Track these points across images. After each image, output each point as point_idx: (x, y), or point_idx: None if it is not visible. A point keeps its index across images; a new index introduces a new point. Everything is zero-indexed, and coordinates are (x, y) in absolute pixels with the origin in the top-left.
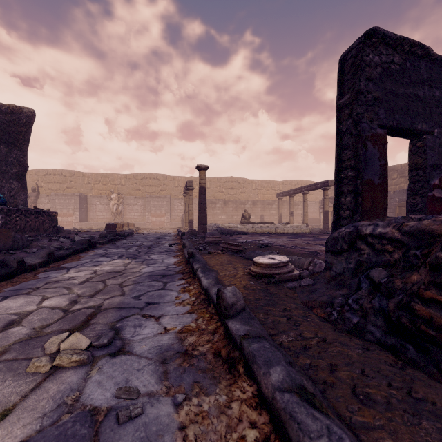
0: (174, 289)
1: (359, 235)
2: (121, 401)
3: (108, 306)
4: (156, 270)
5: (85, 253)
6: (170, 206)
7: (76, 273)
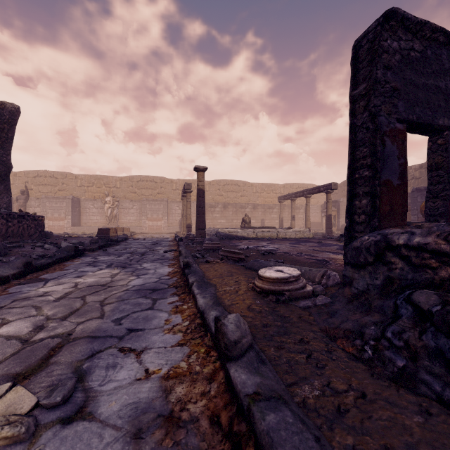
0: (164, 308)
1: (389, 245)
2: None
3: (80, 334)
4: (146, 282)
5: (70, 262)
6: (167, 209)
7: (53, 287)
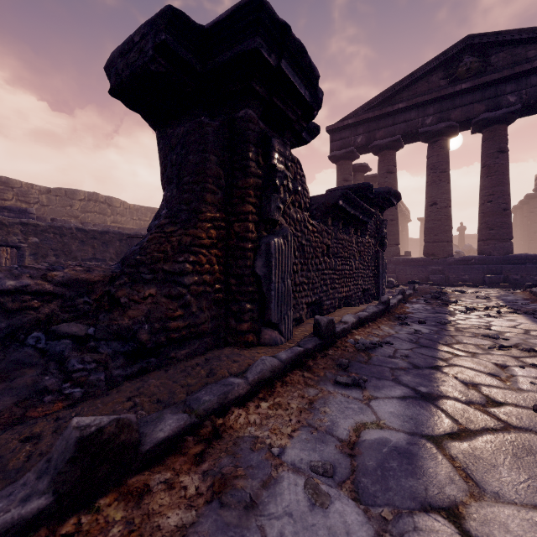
0: None
1: None
2: (325, 488)
3: None
4: None
5: None
6: None
7: None
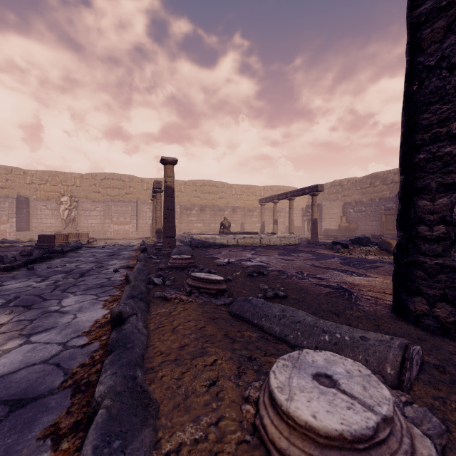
0: None
1: None
2: None
3: None
4: (25, 365)
5: None
6: (137, 212)
7: None
